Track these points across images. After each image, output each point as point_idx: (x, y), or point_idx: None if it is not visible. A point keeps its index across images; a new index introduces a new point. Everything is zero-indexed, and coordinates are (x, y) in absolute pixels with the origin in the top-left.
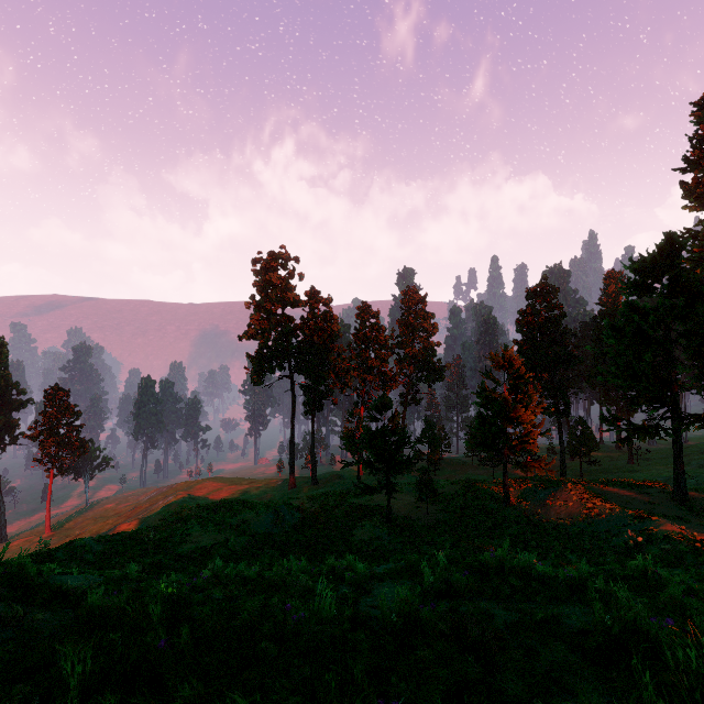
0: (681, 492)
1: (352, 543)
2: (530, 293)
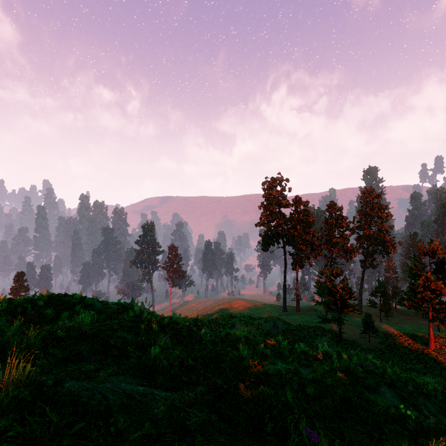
0: None
1: (313, 346)
2: None
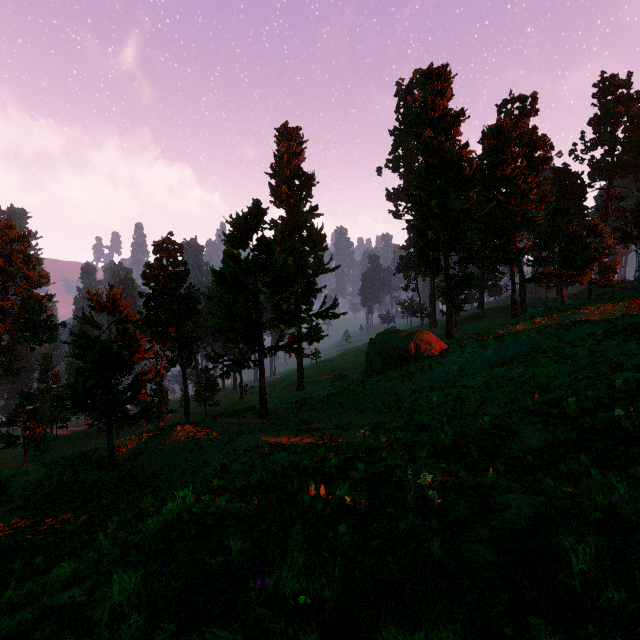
0: (264, 409)
1: None
2: (157, 246)
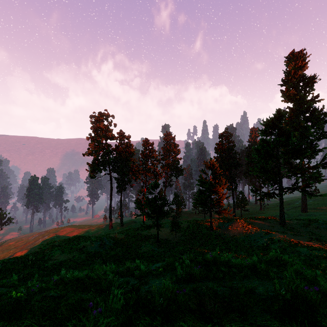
0: (283, 221)
1: (140, 254)
2: (220, 135)
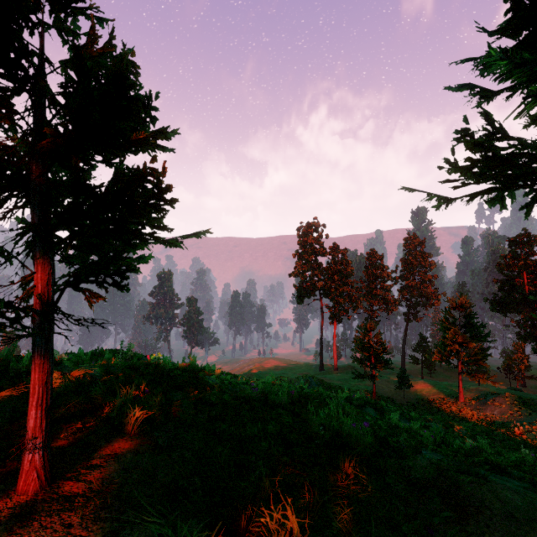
0: None
1: None
2: (511, 242)
